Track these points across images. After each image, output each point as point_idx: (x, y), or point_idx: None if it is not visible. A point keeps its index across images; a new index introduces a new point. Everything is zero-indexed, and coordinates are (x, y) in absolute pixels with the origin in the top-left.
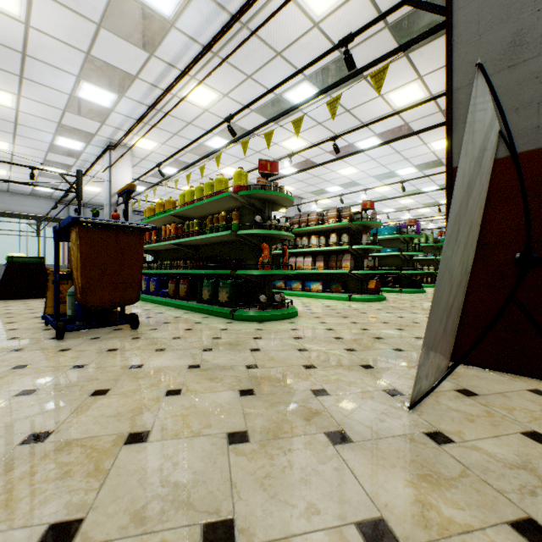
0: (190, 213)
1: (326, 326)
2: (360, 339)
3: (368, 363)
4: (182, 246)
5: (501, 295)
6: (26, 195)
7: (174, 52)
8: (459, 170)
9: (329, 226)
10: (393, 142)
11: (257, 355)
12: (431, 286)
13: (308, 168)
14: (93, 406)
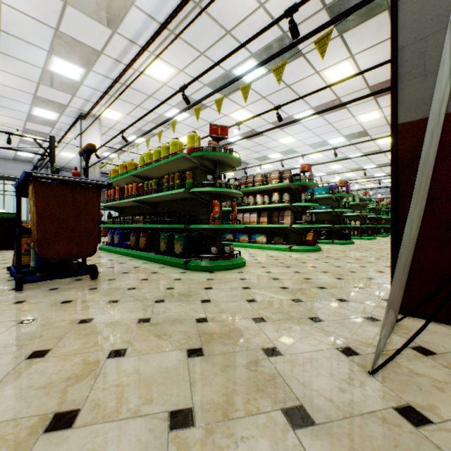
0: (150, 174)
1: (272, 275)
2: (304, 288)
3: (317, 316)
4: (142, 203)
5: (449, 248)
6: (10, 159)
7: (135, 29)
8: (430, 112)
9: (272, 186)
10: (326, 115)
11: (208, 306)
12: (357, 238)
13: (254, 135)
14: (25, 374)
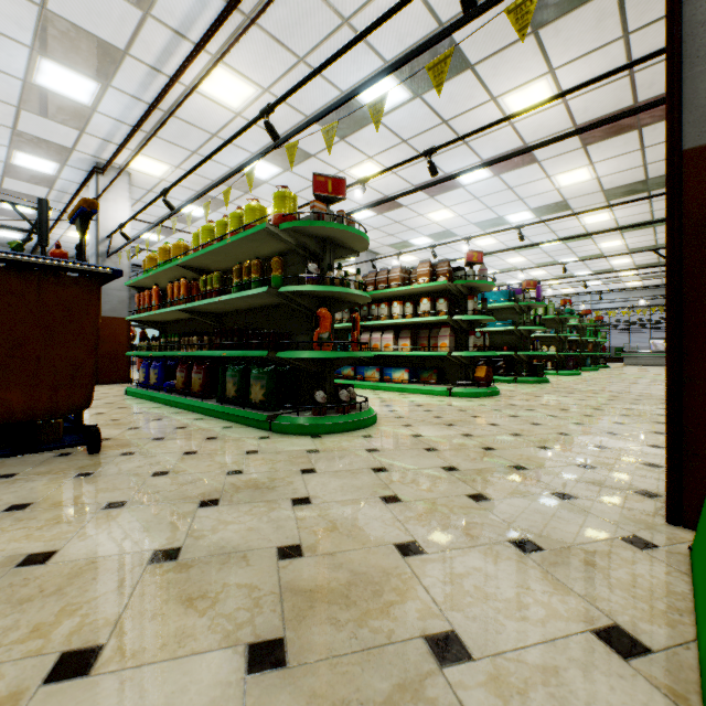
0: (209, 263)
1: (424, 443)
2: (488, 470)
3: (525, 535)
4: (197, 313)
5: None
6: None
7: (183, 10)
8: None
9: (419, 287)
10: (505, 173)
11: (305, 515)
12: (552, 373)
13: (390, 199)
14: None
